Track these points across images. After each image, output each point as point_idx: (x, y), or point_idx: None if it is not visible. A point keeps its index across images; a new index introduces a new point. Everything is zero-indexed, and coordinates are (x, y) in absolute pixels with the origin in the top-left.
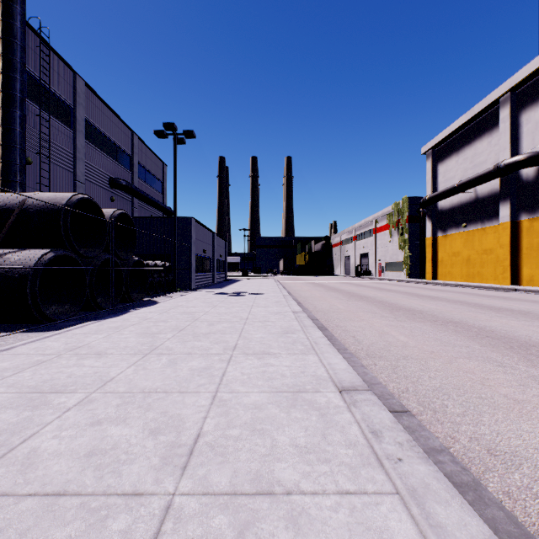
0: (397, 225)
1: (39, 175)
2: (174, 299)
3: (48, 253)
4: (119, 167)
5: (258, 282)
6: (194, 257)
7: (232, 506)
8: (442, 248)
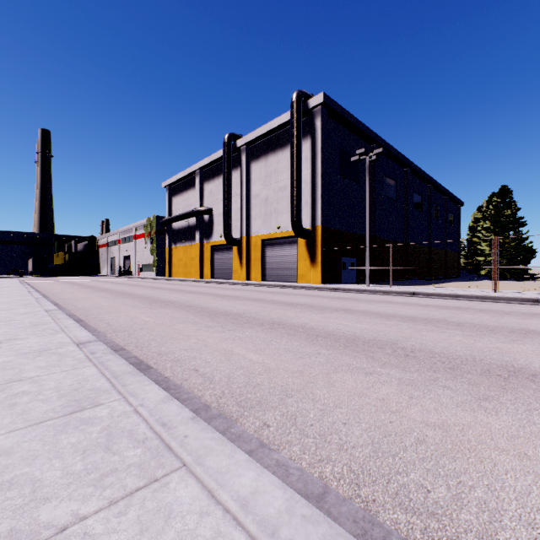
0: (150, 235)
1: None
2: None
3: None
4: None
5: None
6: None
7: (5, 303)
8: (175, 255)
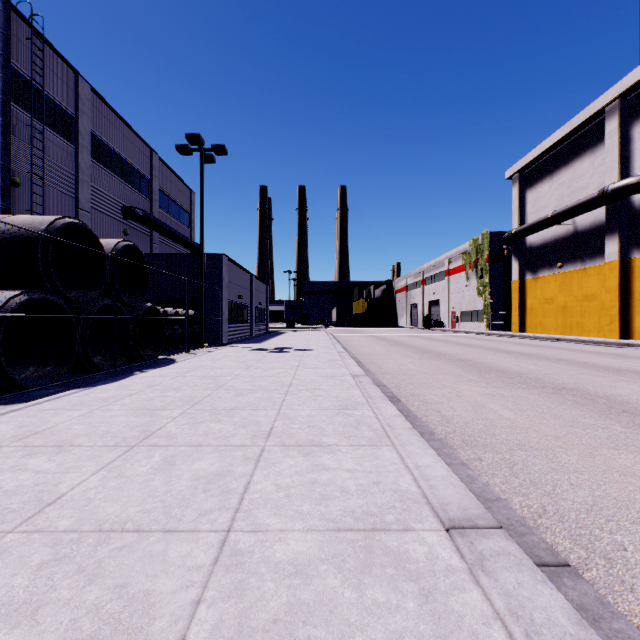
0: (476, 265)
1: (30, 201)
2: (198, 357)
3: (18, 296)
4: (134, 193)
5: (306, 335)
6: (227, 304)
7: None
8: (532, 293)
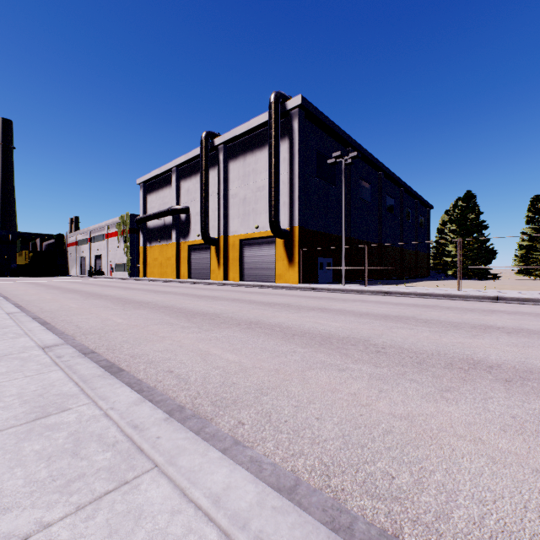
0: (123, 234)
1: None
2: None
3: None
4: None
5: None
6: None
7: None
8: (150, 254)
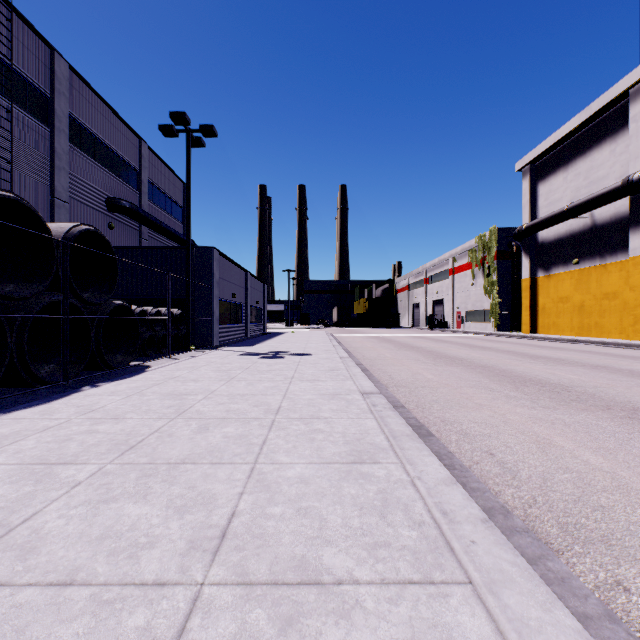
0: (483, 263)
1: None
2: (175, 364)
3: None
4: (121, 184)
5: (305, 336)
6: (218, 302)
7: None
8: (544, 291)
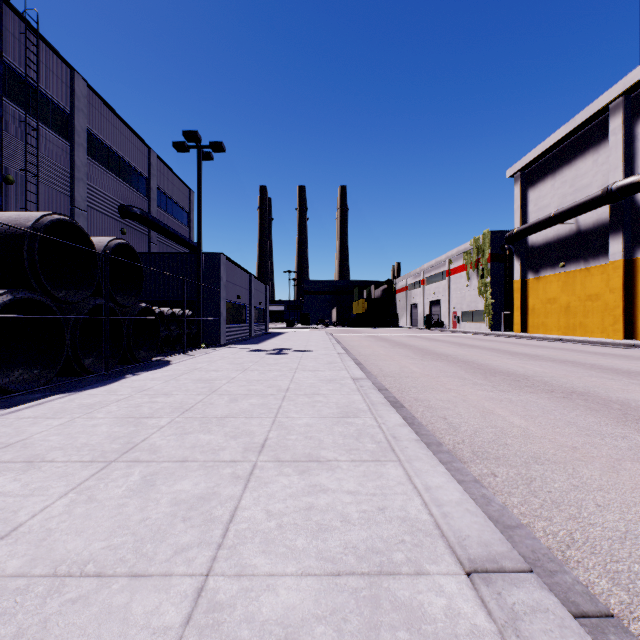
0: (477, 265)
1: (24, 199)
2: (193, 359)
3: (2, 296)
4: (132, 191)
5: (305, 336)
6: (225, 304)
7: None
8: (534, 293)
